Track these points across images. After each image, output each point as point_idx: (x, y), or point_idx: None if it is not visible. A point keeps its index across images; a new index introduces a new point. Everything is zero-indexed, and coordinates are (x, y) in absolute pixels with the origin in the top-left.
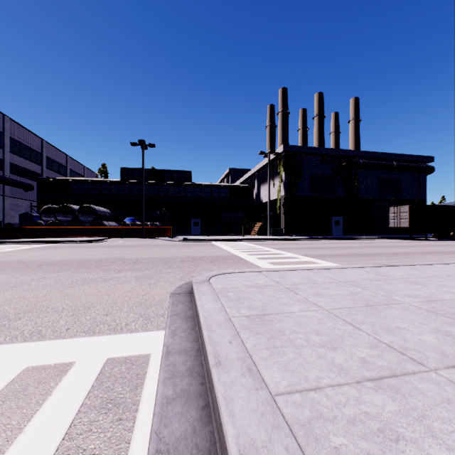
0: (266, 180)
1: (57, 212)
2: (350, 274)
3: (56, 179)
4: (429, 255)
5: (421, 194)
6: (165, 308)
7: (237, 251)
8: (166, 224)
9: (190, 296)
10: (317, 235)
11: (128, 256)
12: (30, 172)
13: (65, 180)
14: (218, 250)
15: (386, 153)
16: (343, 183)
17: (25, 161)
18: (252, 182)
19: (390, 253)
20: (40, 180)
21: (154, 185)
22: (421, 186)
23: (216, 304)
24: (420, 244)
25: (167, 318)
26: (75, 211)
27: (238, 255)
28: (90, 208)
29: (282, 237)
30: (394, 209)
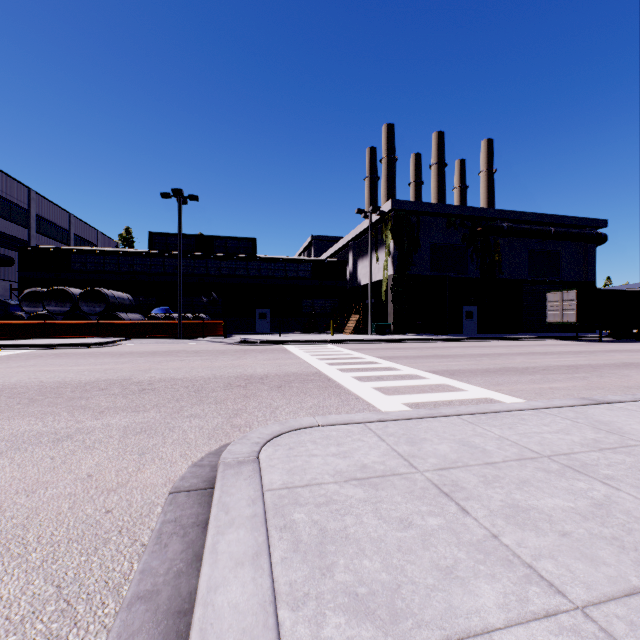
0: (366, 252)
1: (46, 298)
2: (545, 430)
3: (48, 249)
4: (629, 370)
5: (589, 274)
6: (139, 546)
7: (323, 363)
8: (218, 317)
9: (212, 499)
10: (441, 334)
11: (139, 375)
12: (9, 238)
13: (63, 251)
14: (292, 362)
15: (540, 214)
16: (478, 258)
17: (1, 220)
18: (346, 255)
19: (566, 366)
20: (23, 249)
21: (200, 259)
22: (588, 262)
23: (253, 586)
24: (598, 349)
25: (117, 613)
26: (75, 297)
27: (324, 372)
28: (100, 293)
29: (391, 338)
30: (553, 295)
